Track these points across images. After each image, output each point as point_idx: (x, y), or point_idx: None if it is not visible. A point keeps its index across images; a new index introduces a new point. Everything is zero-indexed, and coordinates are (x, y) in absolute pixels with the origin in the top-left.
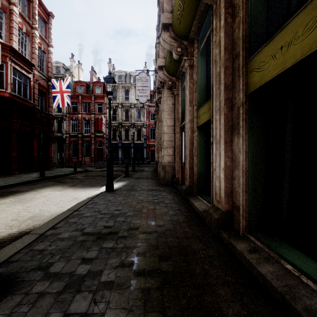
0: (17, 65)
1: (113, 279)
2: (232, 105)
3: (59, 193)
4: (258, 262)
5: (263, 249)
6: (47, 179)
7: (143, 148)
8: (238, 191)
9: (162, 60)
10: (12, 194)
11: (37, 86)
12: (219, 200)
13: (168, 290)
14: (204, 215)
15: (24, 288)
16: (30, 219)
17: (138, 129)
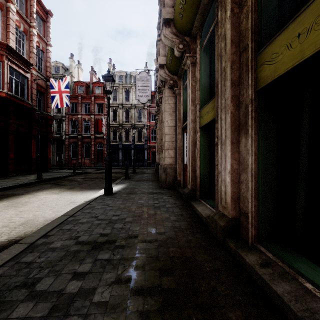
0: (14, 64)
1: (107, 299)
2: (239, 103)
3: (55, 196)
4: (272, 279)
5: (276, 262)
6: (44, 181)
7: (144, 150)
8: (247, 196)
9: (163, 58)
10: (6, 198)
11: (35, 86)
12: (225, 206)
13: (170, 313)
14: (208, 221)
15: (3, 311)
16: (22, 225)
17: (139, 130)
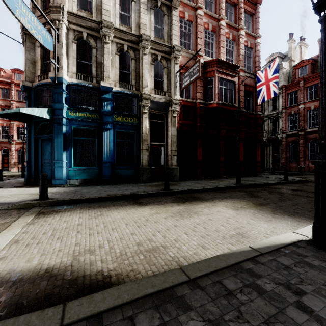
0: (222, 74)
1: None
2: None
3: (229, 213)
4: None
5: None
6: (242, 187)
7: None
8: None
9: None
10: (190, 201)
11: (242, 88)
12: None
13: None
14: None
15: None
16: (148, 251)
17: None
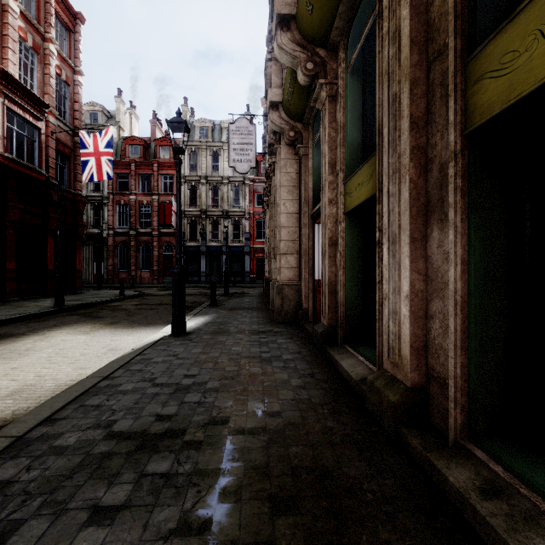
0: (15, 105)
1: None
2: (427, 162)
3: (83, 338)
4: (512, 528)
5: (514, 487)
6: (68, 310)
7: (244, 255)
8: (443, 345)
9: (277, 91)
10: None
11: (53, 144)
12: (398, 363)
13: None
14: (364, 390)
15: None
16: (11, 396)
17: (235, 221)
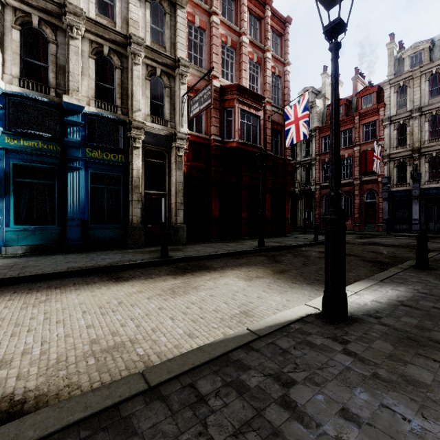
0: (244, 105)
1: None
2: None
3: (239, 286)
4: None
5: None
6: (265, 250)
7: None
8: None
9: None
10: (193, 272)
11: (269, 125)
12: None
13: None
14: None
15: None
16: (105, 352)
17: None
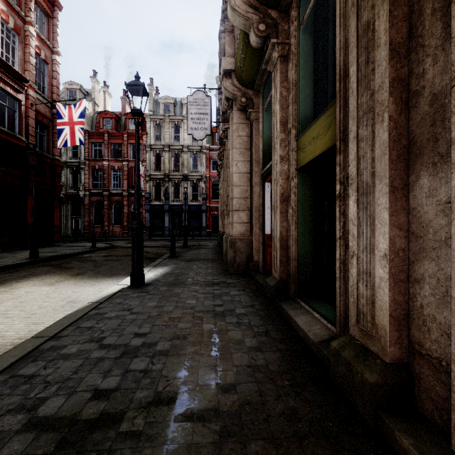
0: None
1: None
2: (409, 97)
3: (46, 290)
4: None
5: None
6: (42, 261)
7: (201, 213)
8: (437, 317)
9: (230, 60)
10: None
11: (33, 115)
12: (372, 332)
13: None
14: (326, 356)
15: None
16: None
17: (193, 183)
